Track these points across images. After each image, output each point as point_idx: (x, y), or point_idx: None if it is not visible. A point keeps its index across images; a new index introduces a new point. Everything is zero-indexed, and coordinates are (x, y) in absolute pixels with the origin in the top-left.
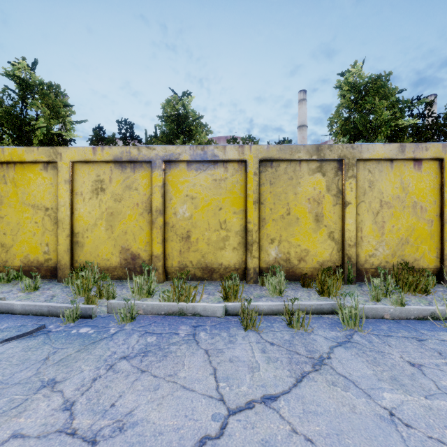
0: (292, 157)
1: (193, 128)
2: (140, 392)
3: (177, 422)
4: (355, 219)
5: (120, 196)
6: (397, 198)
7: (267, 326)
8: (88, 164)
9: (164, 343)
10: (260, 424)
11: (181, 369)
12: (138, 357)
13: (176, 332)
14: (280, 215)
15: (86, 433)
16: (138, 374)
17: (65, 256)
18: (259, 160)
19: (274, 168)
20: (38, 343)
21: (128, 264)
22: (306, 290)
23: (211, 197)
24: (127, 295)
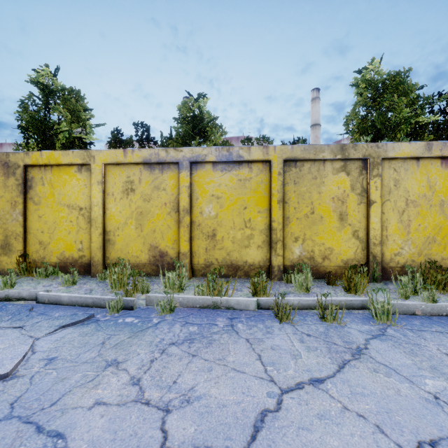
0: (316, 157)
1: (208, 129)
2: (196, 373)
3: (236, 397)
4: (380, 218)
5: (149, 196)
6: (424, 197)
7: (300, 319)
8: (119, 166)
9: (206, 333)
10: (313, 402)
11: (228, 355)
12: (186, 344)
13: (214, 323)
14: (304, 214)
15: (159, 403)
16: (190, 358)
17: (98, 253)
18: (283, 160)
19: (298, 168)
20: (91, 330)
21: (157, 261)
22: (331, 287)
23: (236, 196)
24: (160, 290)
